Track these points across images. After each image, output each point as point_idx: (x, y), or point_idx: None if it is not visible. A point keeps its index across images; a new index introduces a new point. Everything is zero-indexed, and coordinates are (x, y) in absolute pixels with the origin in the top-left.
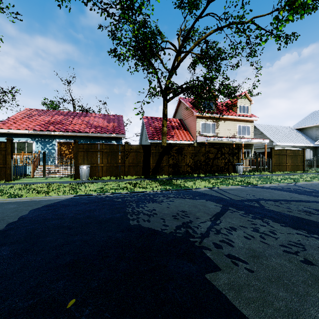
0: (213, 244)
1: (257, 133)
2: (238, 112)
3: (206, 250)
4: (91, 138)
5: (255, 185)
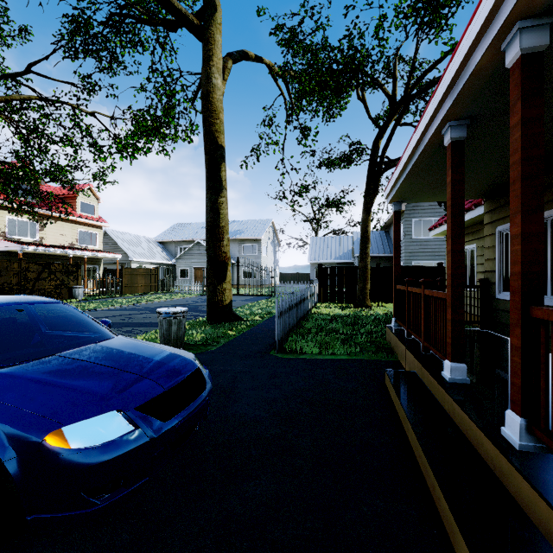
0: None
1: (110, 242)
2: (78, 212)
3: None
4: None
5: (94, 309)
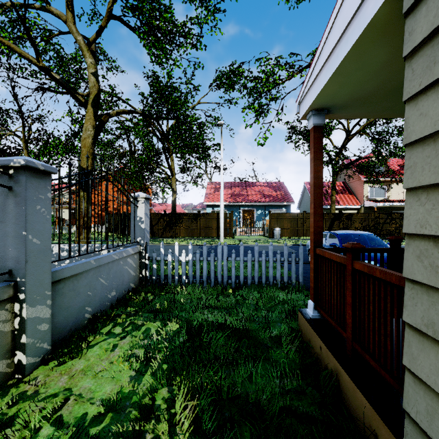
0: None
1: None
2: None
3: None
4: (266, 206)
5: None
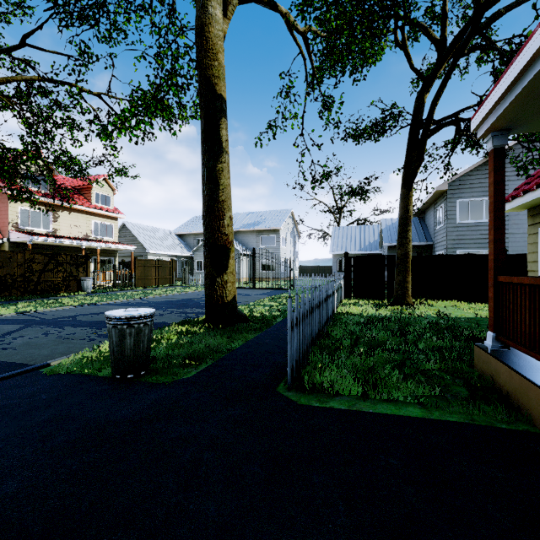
0: None
1: (129, 234)
2: (93, 203)
3: None
4: None
5: (94, 303)
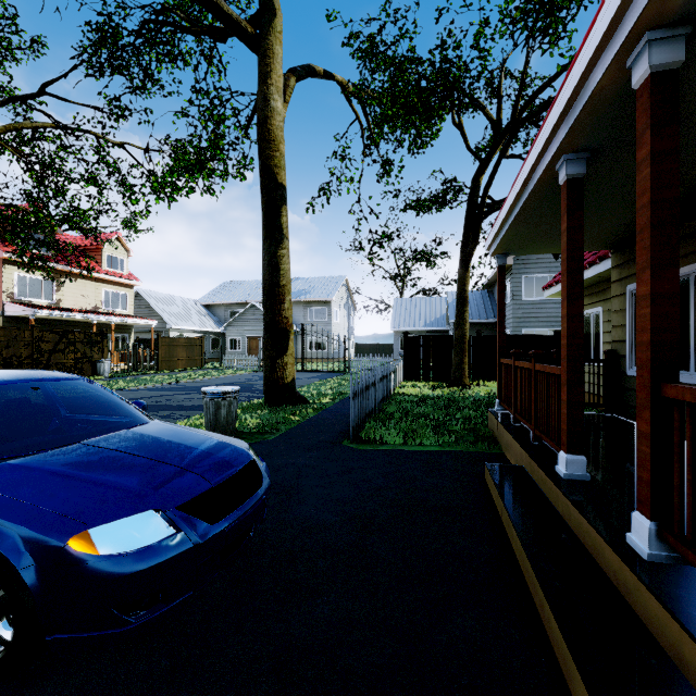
0: None
1: (144, 305)
2: (104, 267)
3: None
4: None
5: (123, 389)
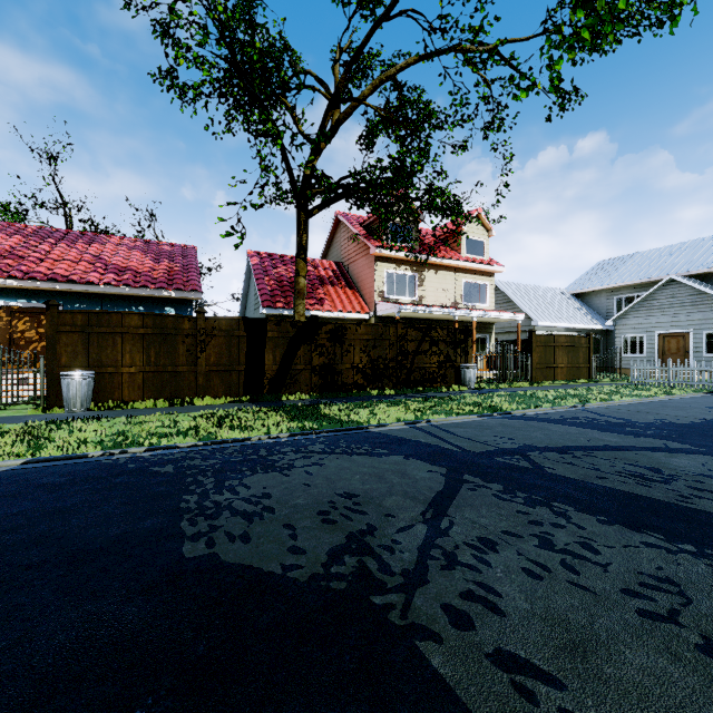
0: (445, 614)
1: (501, 300)
2: (463, 253)
3: (427, 642)
4: (107, 299)
5: (507, 413)
